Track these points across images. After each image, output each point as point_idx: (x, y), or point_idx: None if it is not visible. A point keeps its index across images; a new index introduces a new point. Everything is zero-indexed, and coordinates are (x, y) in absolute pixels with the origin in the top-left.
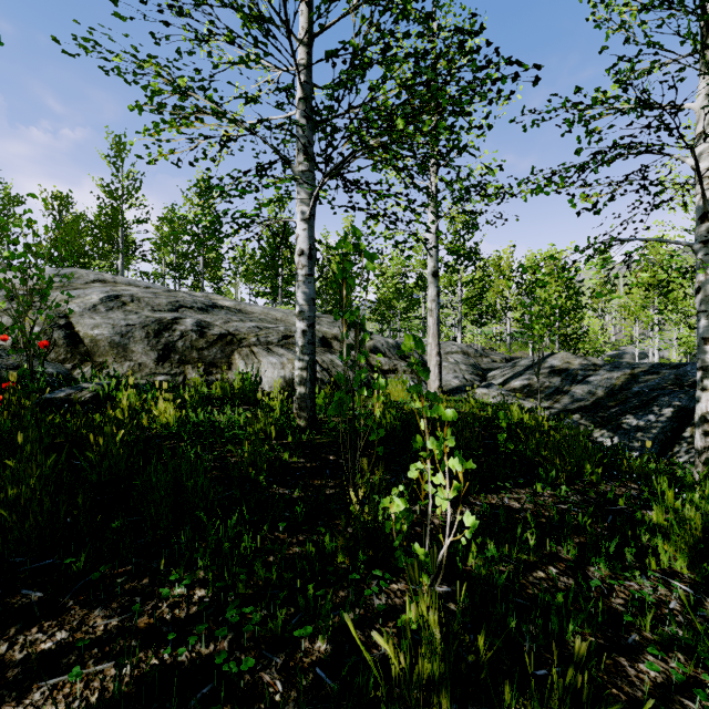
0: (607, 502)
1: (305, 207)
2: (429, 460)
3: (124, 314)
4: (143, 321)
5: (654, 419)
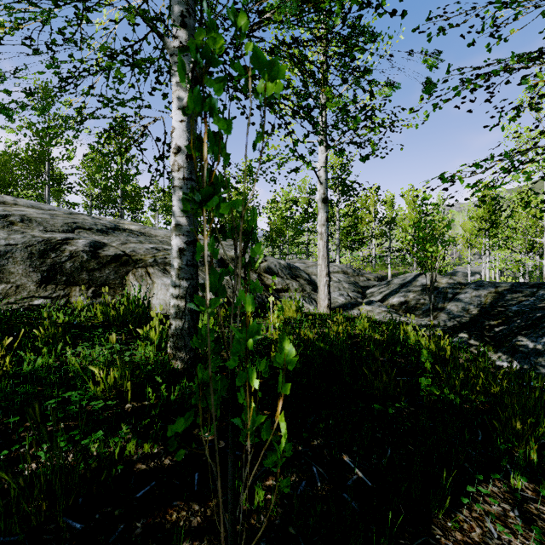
0: None
1: (182, 93)
2: None
3: (8, 233)
4: (27, 241)
5: None
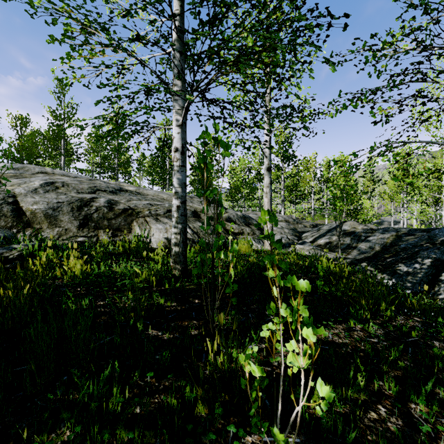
0: (403, 334)
1: (178, 117)
2: (281, 325)
3: (56, 194)
4: (69, 200)
5: (418, 267)
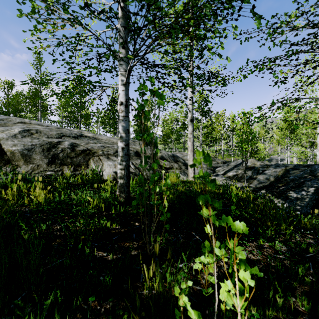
0: (302, 250)
1: (123, 78)
2: (215, 262)
3: (31, 139)
4: (41, 143)
5: (305, 193)
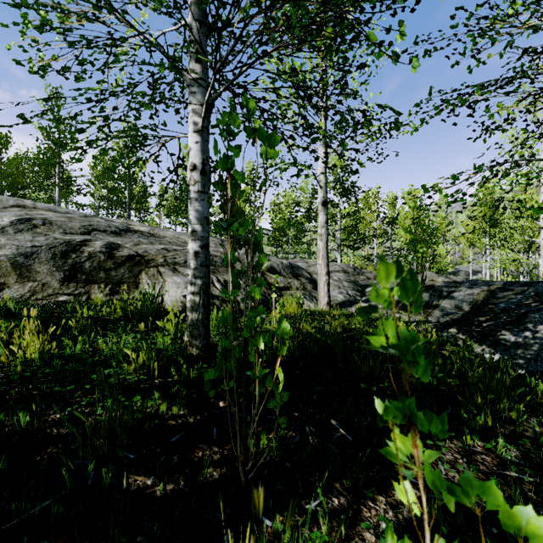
0: None
1: (197, 118)
2: None
3: (32, 235)
4: (50, 243)
5: (531, 335)
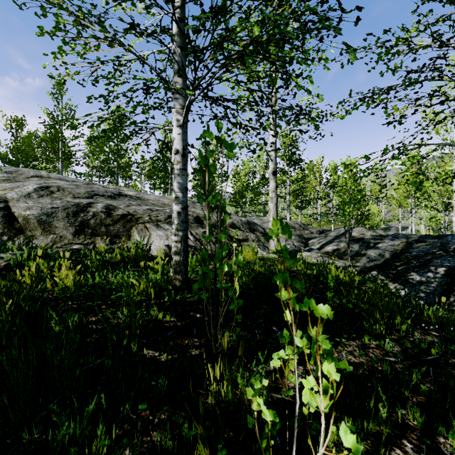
0: (422, 351)
1: (179, 116)
2: (296, 356)
3: (51, 199)
4: (65, 205)
5: (432, 276)
